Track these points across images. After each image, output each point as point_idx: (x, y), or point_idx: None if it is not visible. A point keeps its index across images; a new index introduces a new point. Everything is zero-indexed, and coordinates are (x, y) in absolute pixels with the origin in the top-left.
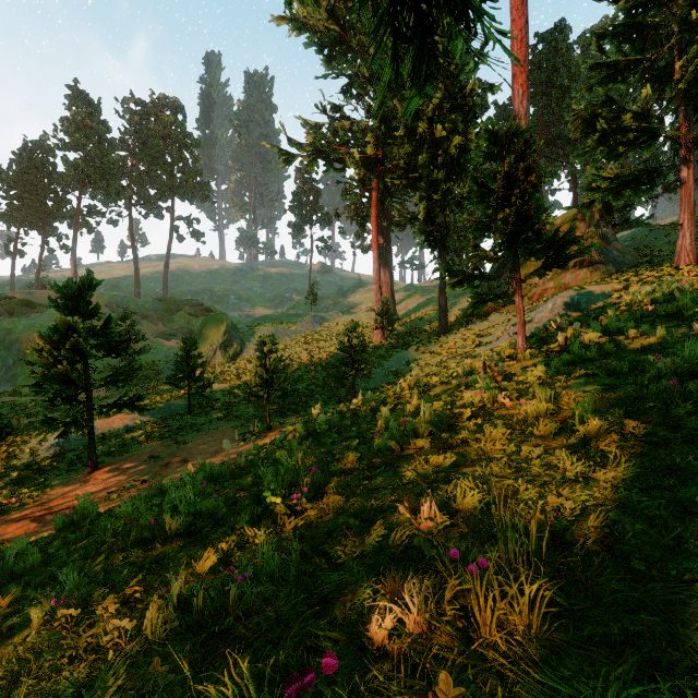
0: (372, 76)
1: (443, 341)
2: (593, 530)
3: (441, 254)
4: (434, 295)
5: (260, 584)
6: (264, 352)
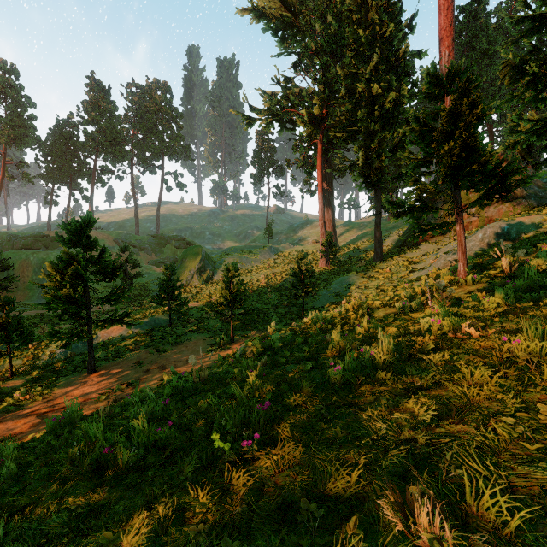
0: (318, 49)
1: (379, 268)
2: None
3: (376, 194)
4: (369, 229)
5: None
6: (228, 277)
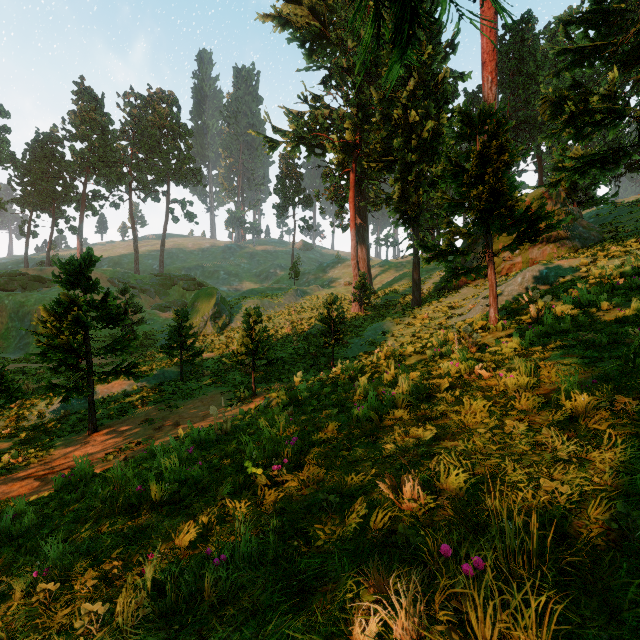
0: (350, 67)
1: (416, 313)
2: (595, 521)
3: (414, 232)
4: (408, 270)
5: (236, 568)
6: (250, 324)
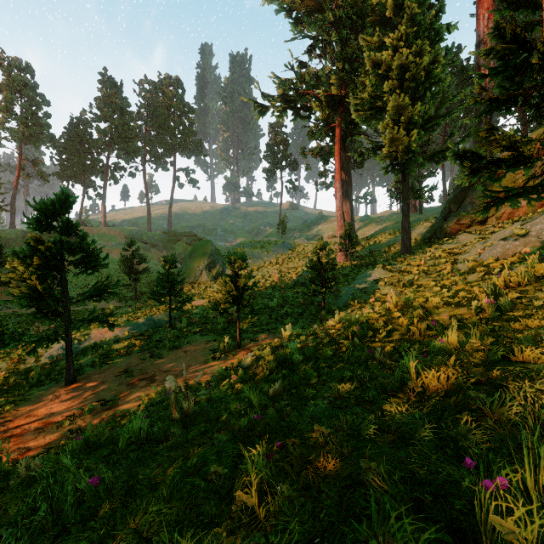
0: (336, 22)
1: (410, 260)
2: None
3: (404, 178)
4: (389, 222)
5: None
6: (234, 269)
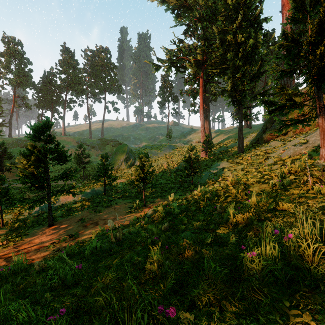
0: (200, 17)
1: (242, 157)
2: None
3: (239, 109)
4: (232, 133)
5: None
6: (141, 162)
